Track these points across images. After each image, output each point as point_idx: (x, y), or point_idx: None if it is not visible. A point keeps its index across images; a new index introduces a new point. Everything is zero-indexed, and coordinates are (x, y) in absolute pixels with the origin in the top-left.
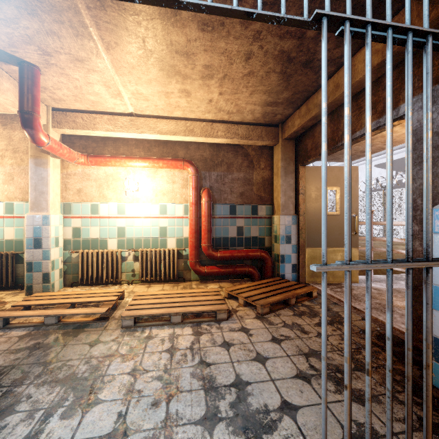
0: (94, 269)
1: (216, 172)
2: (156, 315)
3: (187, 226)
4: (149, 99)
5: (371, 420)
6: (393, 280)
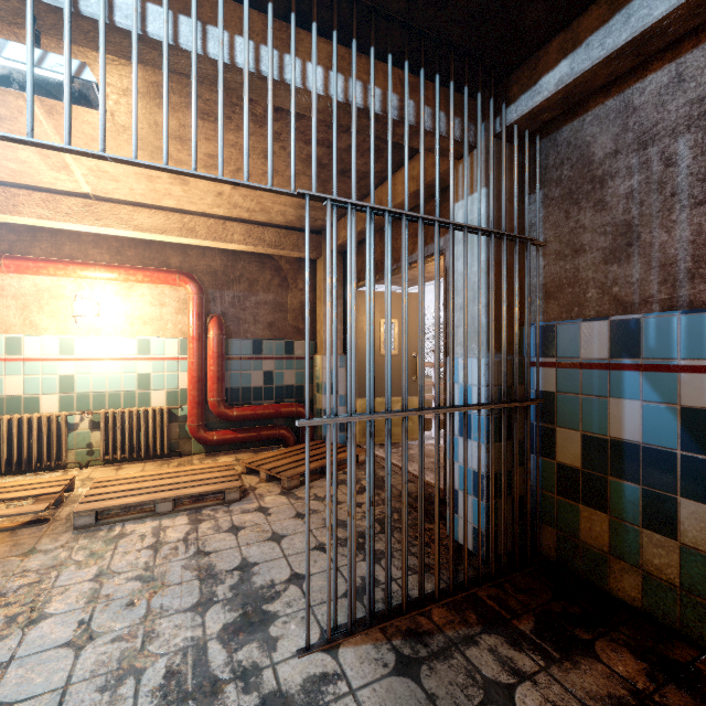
0: (13, 447)
1: (232, 292)
2: (132, 504)
3: (185, 371)
4: (119, 179)
5: (351, 556)
6: None
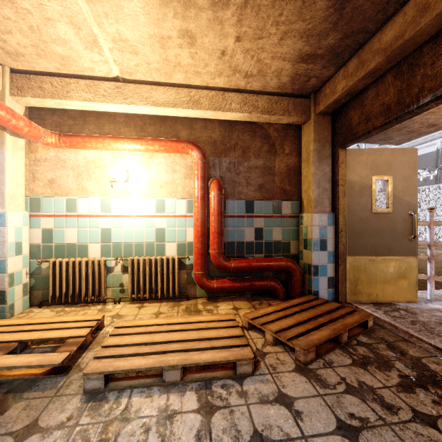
0: (69, 283)
1: (228, 158)
2: (139, 370)
3: (191, 227)
4: (137, 50)
5: None
6: None
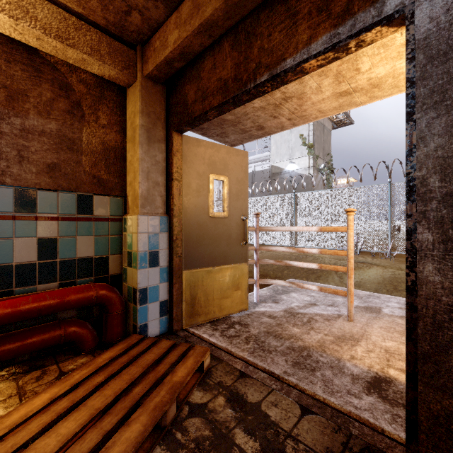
0: None
1: None
2: None
3: None
4: None
5: None
6: (276, 296)
